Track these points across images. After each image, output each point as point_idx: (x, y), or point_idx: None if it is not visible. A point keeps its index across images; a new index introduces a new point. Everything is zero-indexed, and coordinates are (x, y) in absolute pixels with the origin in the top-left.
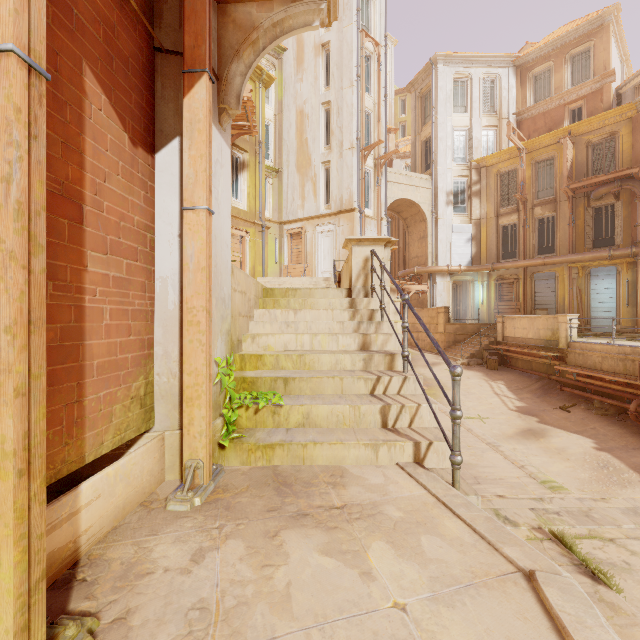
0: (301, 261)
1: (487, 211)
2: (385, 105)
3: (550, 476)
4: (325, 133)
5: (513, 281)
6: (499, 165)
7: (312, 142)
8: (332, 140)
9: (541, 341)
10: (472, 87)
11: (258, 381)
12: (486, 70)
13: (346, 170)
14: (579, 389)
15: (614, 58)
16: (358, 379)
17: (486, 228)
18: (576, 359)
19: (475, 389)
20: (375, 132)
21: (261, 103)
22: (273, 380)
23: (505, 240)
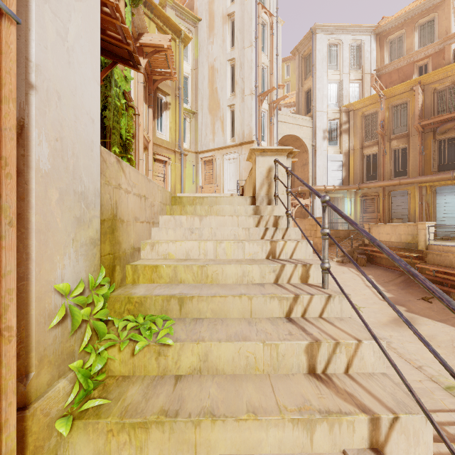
0: (212, 182)
1: (354, 144)
2: (277, 62)
3: (426, 363)
4: (230, 83)
5: (374, 197)
6: (363, 109)
7: (220, 90)
8: (236, 88)
9: (402, 244)
10: (342, 50)
11: (146, 301)
12: (353, 37)
13: (247, 111)
14: (437, 283)
15: (452, 26)
16: (271, 298)
17: (353, 157)
18: (434, 259)
19: (350, 282)
20: (269, 82)
21: (180, 57)
22: (165, 300)
23: (368, 166)
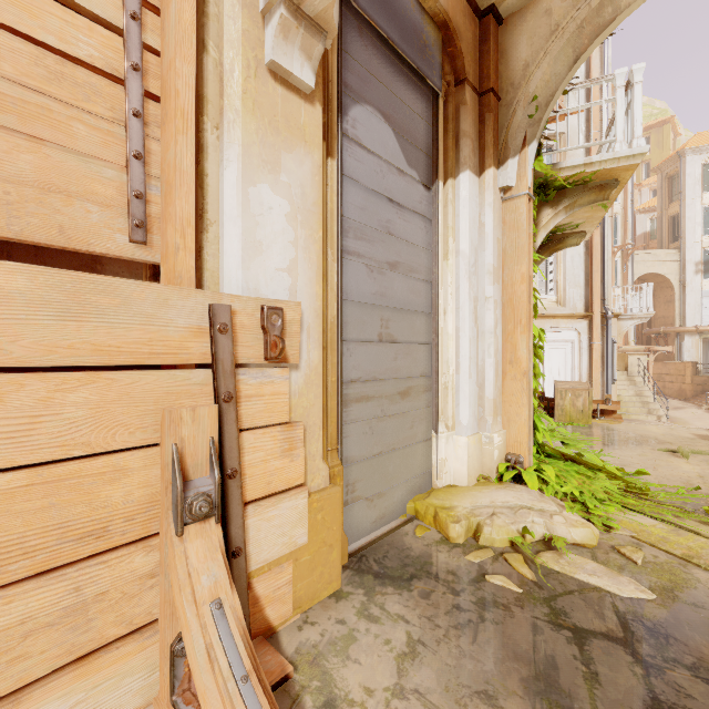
0: None
1: None
2: (631, 207)
3: None
4: None
5: None
6: None
7: None
8: None
9: None
10: None
11: None
12: None
13: None
14: None
15: None
16: (639, 403)
17: None
18: None
19: None
20: (622, 229)
21: None
22: None
23: None
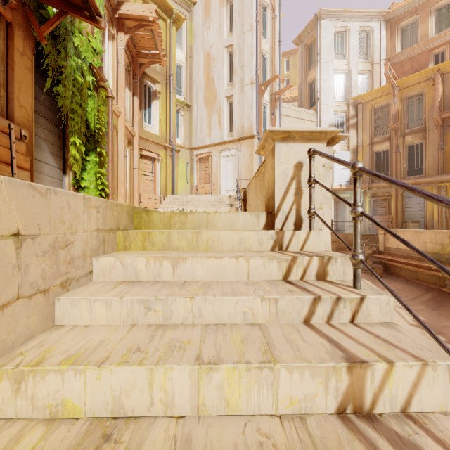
0: (208, 181)
1: (362, 140)
2: (279, 49)
3: None
4: (228, 72)
5: (386, 198)
6: (373, 101)
7: (217, 80)
8: (234, 77)
9: (428, 254)
10: (350, 37)
11: None
12: (361, 23)
13: (246, 102)
14: None
15: None
16: None
17: (362, 154)
18: None
19: None
20: (271, 72)
21: (171, 39)
22: None
23: (378, 164)
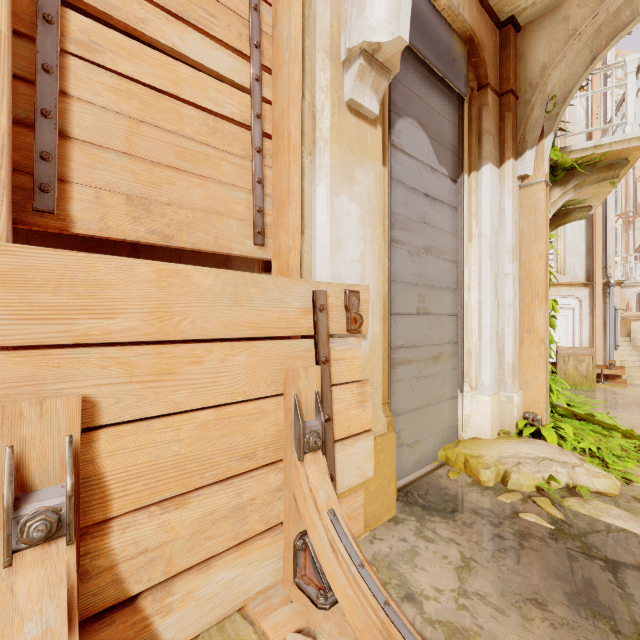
0: None
1: None
2: (633, 175)
3: None
4: None
5: None
6: None
7: None
8: None
9: None
10: None
11: None
12: None
13: None
14: None
15: None
16: None
17: None
18: None
19: None
20: (623, 198)
21: None
22: None
23: None
